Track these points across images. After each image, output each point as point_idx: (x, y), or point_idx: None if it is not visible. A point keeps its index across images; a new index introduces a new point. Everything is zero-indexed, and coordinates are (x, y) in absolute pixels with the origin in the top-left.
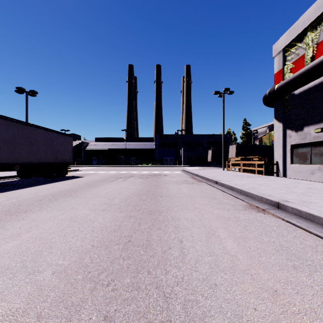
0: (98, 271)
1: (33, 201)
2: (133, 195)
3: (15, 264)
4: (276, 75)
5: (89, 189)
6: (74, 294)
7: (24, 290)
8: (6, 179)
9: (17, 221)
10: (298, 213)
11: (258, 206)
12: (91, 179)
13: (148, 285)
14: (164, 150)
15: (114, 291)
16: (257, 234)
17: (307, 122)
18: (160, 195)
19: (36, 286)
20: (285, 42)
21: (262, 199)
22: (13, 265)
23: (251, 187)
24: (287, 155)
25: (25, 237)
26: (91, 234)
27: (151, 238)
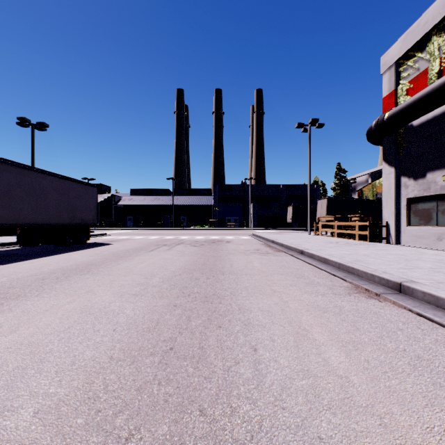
0: (113, 409)
1: (32, 280)
2: (181, 271)
3: None
4: (386, 99)
5: (117, 261)
6: None
7: None
8: (1, 247)
9: (0, 313)
10: (434, 301)
11: (368, 288)
12: (122, 248)
13: (199, 439)
14: (227, 207)
15: None
16: (375, 336)
17: (431, 165)
18: (220, 270)
19: None
20: (399, 51)
21: (373, 277)
22: None
23: (354, 259)
24: (402, 213)
25: (6, 342)
26: (111, 337)
27: (207, 344)
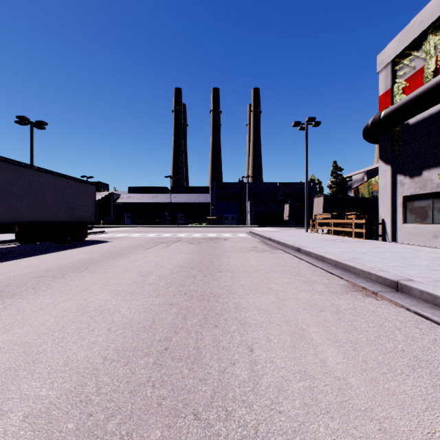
0: (105, 413)
1: (29, 278)
2: (178, 269)
3: None
4: (382, 98)
5: (114, 259)
6: None
7: None
8: None
9: None
10: (431, 300)
11: (365, 286)
12: (120, 245)
13: None
14: (224, 205)
15: None
16: (373, 336)
17: (427, 163)
18: (217, 268)
19: None
20: (395, 50)
21: (370, 275)
22: None
23: (351, 257)
24: (398, 211)
25: None
26: (106, 337)
27: (202, 344)
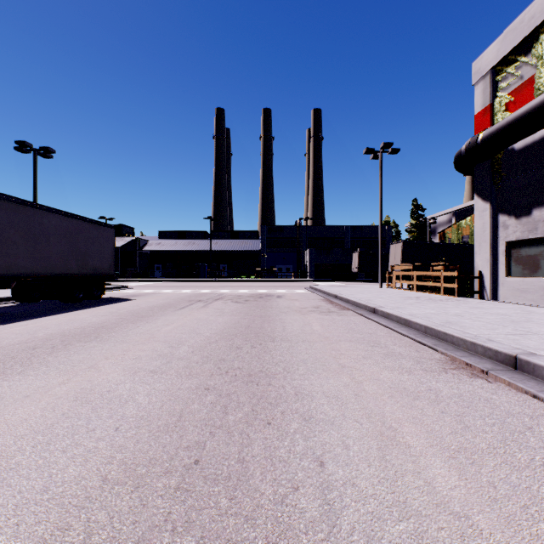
0: None
1: (19, 349)
2: (218, 337)
3: None
4: (479, 116)
5: (136, 323)
6: None
7: None
8: None
9: None
10: None
11: (469, 362)
12: (145, 305)
13: None
14: (277, 253)
15: None
16: (495, 440)
17: (538, 200)
18: (270, 336)
19: None
20: (496, 55)
21: (474, 347)
22: None
23: (444, 321)
24: (500, 261)
25: None
26: (111, 441)
27: (250, 454)
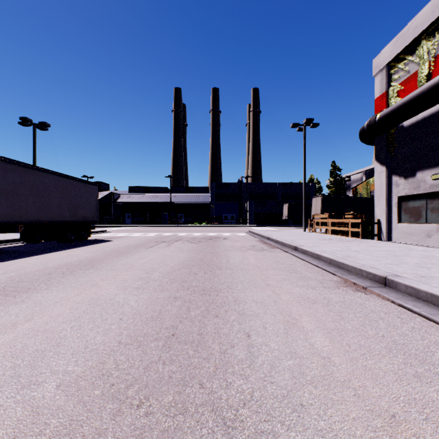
0: (125, 383)
1: (40, 275)
2: (180, 267)
3: (3, 372)
4: (378, 100)
5: (118, 257)
6: (87, 421)
7: (12, 414)
8: (5, 244)
9: (14, 304)
10: (415, 293)
11: (356, 282)
12: (123, 244)
13: (199, 406)
14: (223, 204)
15: (148, 416)
16: (358, 324)
17: (420, 165)
18: (217, 266)
19: (31, 408)
20: (390, 54)
21: (361, 272)
22: (0, 373)
23: (345, 255)
24: (393, 211)
25: (23, 329)
26: (118, 325)
27: (205, 331)
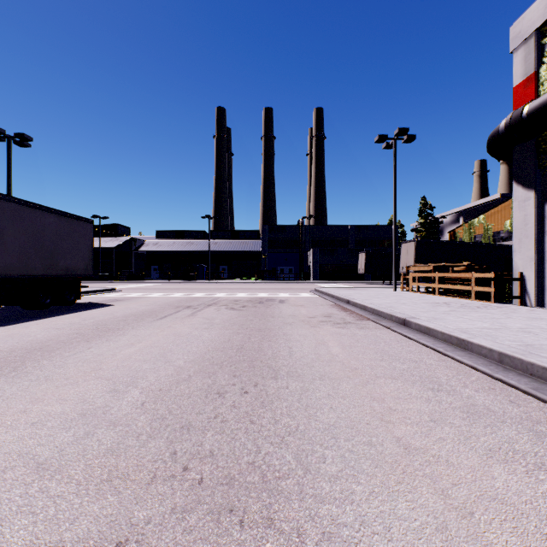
0: None
1: None
2: (194, 369)
3: None
4: (520, 89)
5: (91, 341)
6: None
7: None
8: None
9: None
10: None
11: None
12: (122, 312)
13: None
14: (279, 253)
15: None
16: None
17: None
18: (270, 366)
19: None
20: (543, 12)
21: None
22: None
23: (521, 343)
24: (546, 260)
25: None
26: None
27: None
